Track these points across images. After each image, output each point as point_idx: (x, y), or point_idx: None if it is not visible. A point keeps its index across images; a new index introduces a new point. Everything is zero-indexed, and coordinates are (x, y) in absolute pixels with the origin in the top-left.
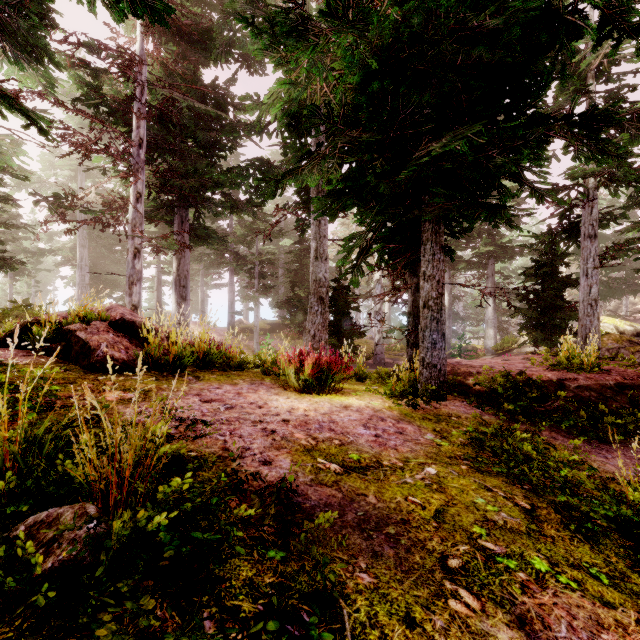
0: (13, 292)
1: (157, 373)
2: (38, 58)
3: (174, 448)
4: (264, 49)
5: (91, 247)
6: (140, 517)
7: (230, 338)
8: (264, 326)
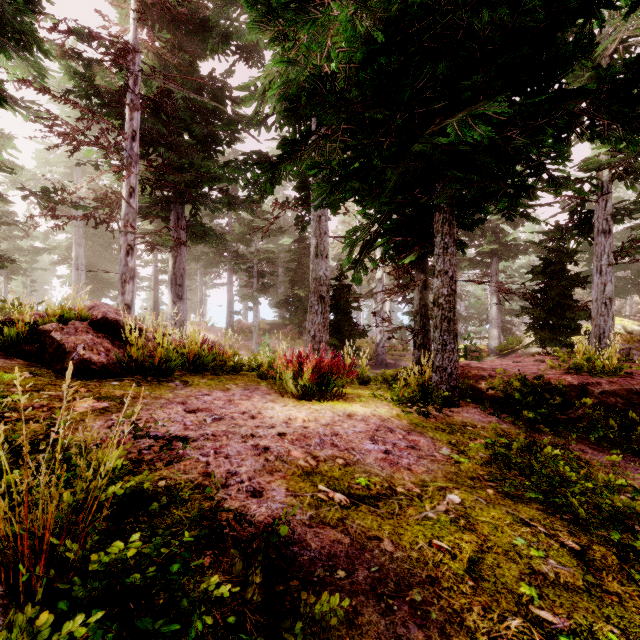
0: (8, 291)
1: (140, 378)
2: (26, 46)
3: (136, 481)
4: (259, 21)
5: (87, 246)
6: (40, 626)
7: (223, 339)
8: (263, 326)
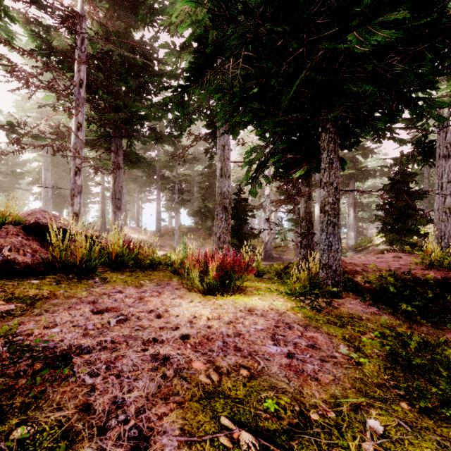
0: None
1: (62, 276)
2: None
3: None
4: None
5: (53, 171)
6: None
7: (142, 240)
8: (183, 230)
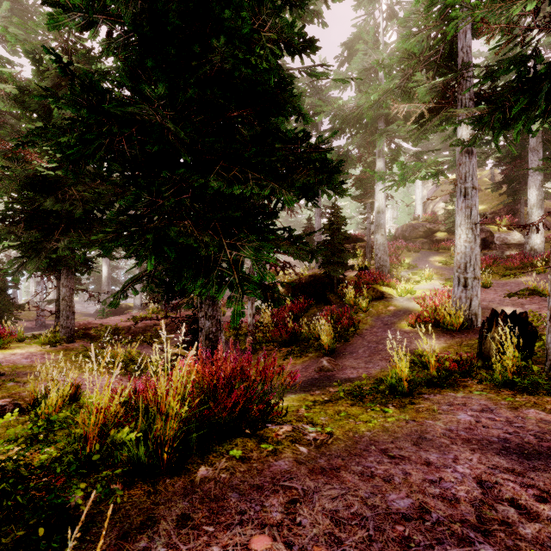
0: None
1: None
2: None
3: None
4: None
5: None
6: None
7: None
8: None
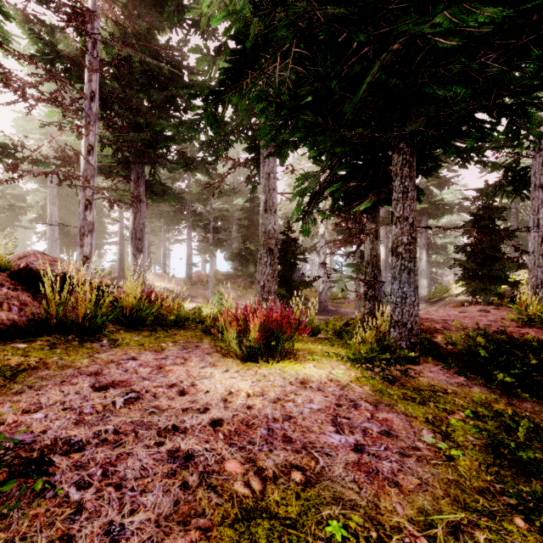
0: None
1: (59, 338)
2: None
3: None
4: None
5: (61, 205)
6: None
7: (166, 291)
8: (219, 277)
